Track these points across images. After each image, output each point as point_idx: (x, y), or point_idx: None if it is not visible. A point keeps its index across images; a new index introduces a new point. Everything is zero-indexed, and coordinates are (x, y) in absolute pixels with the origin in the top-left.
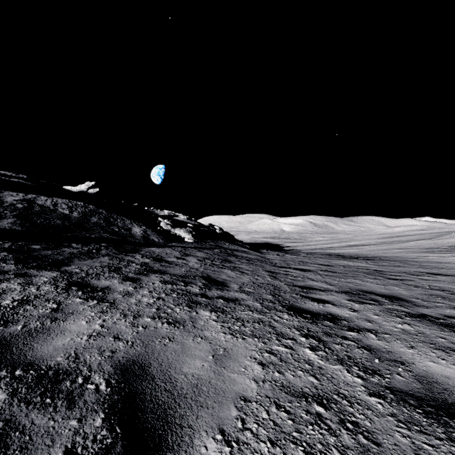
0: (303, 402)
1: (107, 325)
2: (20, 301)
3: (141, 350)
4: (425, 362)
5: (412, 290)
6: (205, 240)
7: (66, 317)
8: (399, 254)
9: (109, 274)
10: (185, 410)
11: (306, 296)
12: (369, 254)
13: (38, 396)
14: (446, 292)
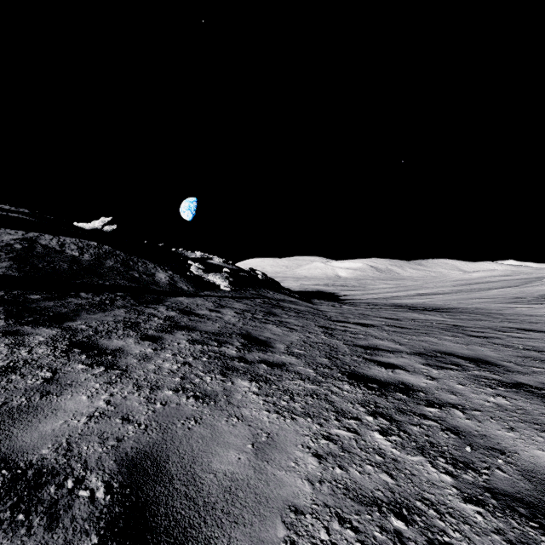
0: (375, 514)
1: (115, 401)
2: (5, 369)
3: (156, 437)
4: (531, 450)
5: (501, 351)
6: (244, 288)
7: (62, 390)
8: (480, 305)
9: (124, 332)
10: (213, 529)
11: (370, 359)
12: (443, 305)
13: (8, 509)
14: (544, 353)
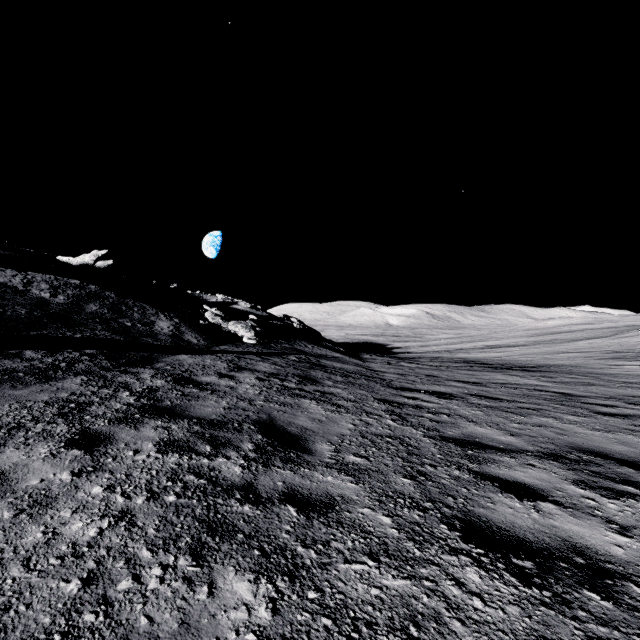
0: None
1: None
2: None
3: None
4: None
5: None
6: (275, 340)
7: None
8: (575, 362)
9: (46, 426)
10: None
11: (482, 475)
12: (526, 362)
13: None
14: None
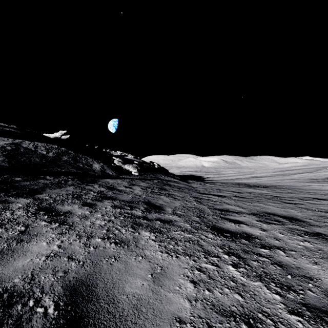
0: (232, 322)
1: (64, 245)
2: None
3: (89, 270)
4: None
5: (305, 212)
6: (147, 173)
7: (30, 239)
8: (290, 184)
9: (72, 201)
10: None
11: (224, 218)
12: (267, 184)
13: None
14: None
